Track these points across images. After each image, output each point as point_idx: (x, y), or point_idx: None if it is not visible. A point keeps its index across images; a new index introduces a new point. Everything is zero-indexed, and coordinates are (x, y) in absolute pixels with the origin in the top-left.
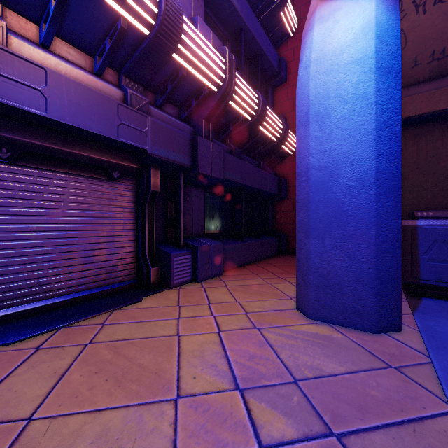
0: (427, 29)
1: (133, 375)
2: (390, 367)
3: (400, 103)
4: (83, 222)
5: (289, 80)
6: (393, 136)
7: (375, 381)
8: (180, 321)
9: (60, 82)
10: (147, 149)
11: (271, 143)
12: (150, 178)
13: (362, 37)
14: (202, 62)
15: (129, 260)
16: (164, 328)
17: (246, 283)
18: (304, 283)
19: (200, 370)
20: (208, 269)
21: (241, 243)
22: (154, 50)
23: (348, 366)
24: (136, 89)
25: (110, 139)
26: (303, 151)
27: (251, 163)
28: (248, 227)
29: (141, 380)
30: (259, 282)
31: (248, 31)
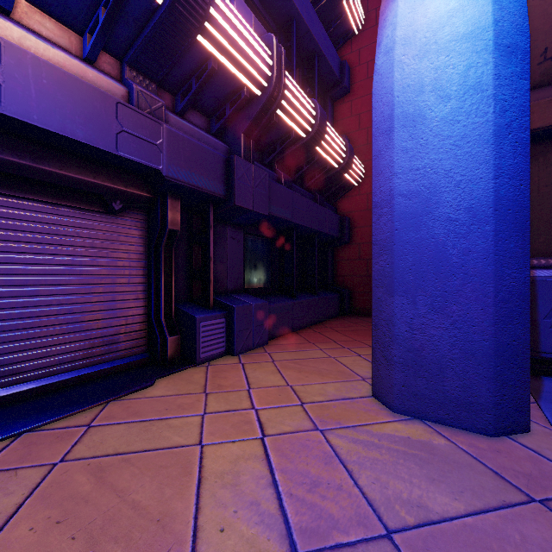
0: (537, 18)
1: (119, 526)
2: (532, 501)
3: (527, 98)
4: (67, 272)
5: (353, 90)
6: (518, 146)
7: (517, 531)
8: (205, 419)
9: (23, 62)
10: (161, 170)
11: (332, 171)
12: (167, 212)
13: (472, 2)
14: (240, 52)
15: (137, 326)
16: (180, 432)
17: (300, 356)
18: (385, 360)
19: (232, 513)
20: (248, 337)
21: (292, 301)
22: (170, 27)
23: (467, 500)
24: (147, 86)
25: (105, 153)
26: (384, 171)
27: (305, 196)
28: (301, 279)
29: (132, 537)
30: (317, 354)
31: (301, 22)
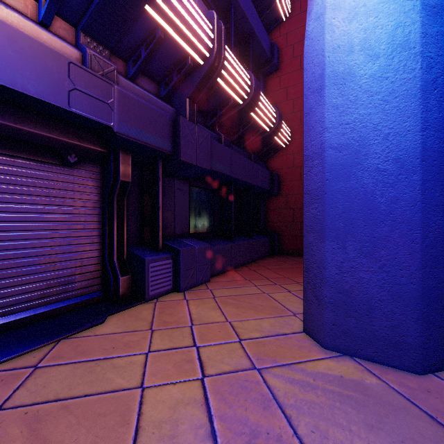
0: None
1: None
2: None
3: None
4: (24, 219)
5: (282, 67)
6: (442, 101)
7: None
8: (149, 358)
9: None
10: (112, 126)
11: (264, 134)
12: (119, 165)
13: None
14: (184, 23)
15: (92, 268)
16: (123, 373)
17: (238, 292)
18: (316, 300)
19: None
20: (192, 275)
21: (231, 243)
22: None
23: None
24: (101, 52)
25: (58, 108)
26: (315, 126)
27: (242, 155)
28: (238, 225)
29: None
30: (253, 291)
31: (238, 7)
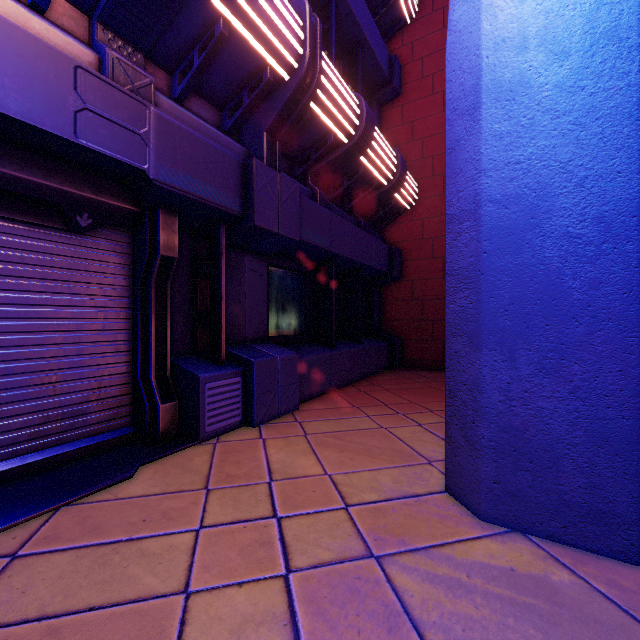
0: None
1: None
2: None
3: None
4: (4, 315)
5: (405, 92)
6: None
7: None
8: (200, 538)
9: None
10: (147, 170)
11: (379, 189)
12: (159, 232)
13: None
14: (260, 14)
15: (116, 390)
16: (157, 565)
17: (342, 426)
18: (466, 442)
19: None
20: (272, 400)
21: (330, 352)
22: None
23: None
24: (129, 55)
25: (57, 139)
26: (464, 168)
27: (347, 220)
28: (341, 324)
29: None
30: (364, 424)
31: None
